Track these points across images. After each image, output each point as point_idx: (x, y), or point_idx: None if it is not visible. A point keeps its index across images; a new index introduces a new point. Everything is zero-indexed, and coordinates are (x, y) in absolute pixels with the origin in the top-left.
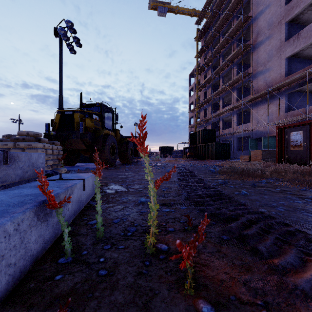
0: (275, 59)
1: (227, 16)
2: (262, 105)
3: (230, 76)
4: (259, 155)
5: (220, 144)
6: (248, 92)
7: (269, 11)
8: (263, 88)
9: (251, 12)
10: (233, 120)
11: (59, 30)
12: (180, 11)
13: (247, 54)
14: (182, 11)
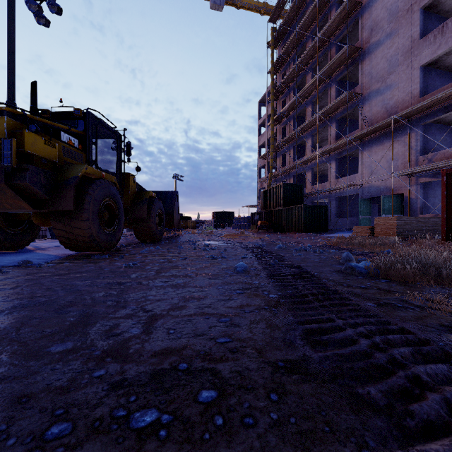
0: (401, 69)
1: (320, 5)
2: (378, 144)
3: (324, 103)
4: (391, 225)
5: (313, 206)
6: (353, 126)
7: None
8: (380, 117)
9: None
10: (330, 169)
11: None
12: (245, 5)
13: (354, 64)
14: (248, 6)
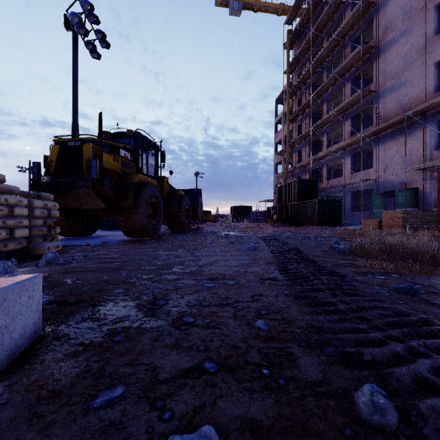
0: (416, 66)
1: (335, 6)
2: (393, 139)
3: (339, 99)
4: (398, 218)
5: (326, 201)
6: (369, 122)
7: None
8: (394, 113)
9: None
10: (344, 164)
11: (70, 17)
12: (262, 7)
13: (369, 62)
14: (265, 8)
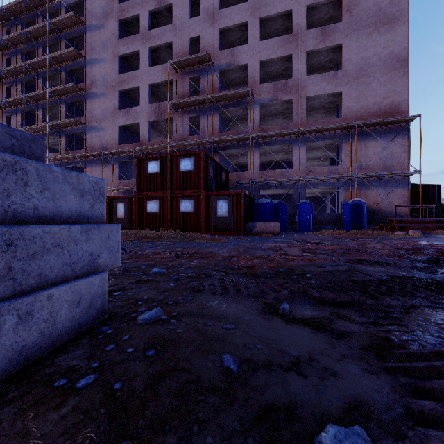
0: (110, 121)
1: (51, 28)
2: (97, 165)
3: (56, 112)
4: None
5: None
6: (82, 143)
7: (105, 67)
8: (98, 147)
9: (85, 51)
10: None
11: None
12: None
13: (80, 99)
14: None
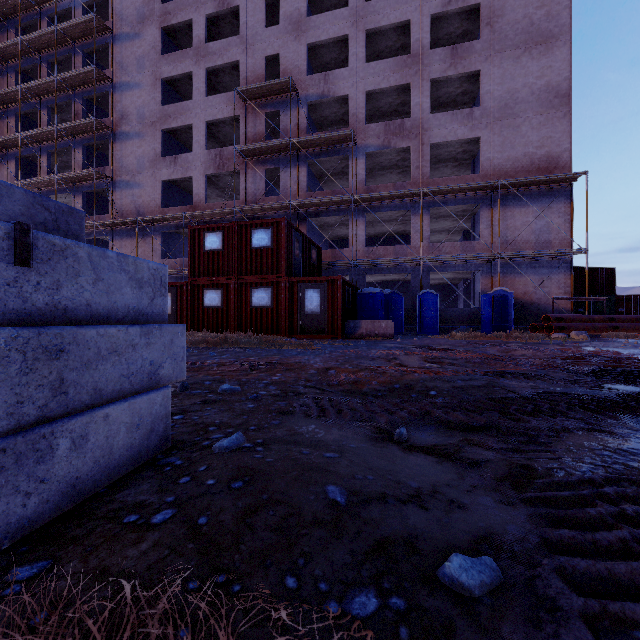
0: (148, 174)
1: (61, 36)
2: (129, 237)
3: (68, 159)
4: None
5: None
6: (106, 205)
7: (140, 96)
8: (130, 211)
9: (112, 72)
10: None
11: None
12: None
13: (105, 141)
14: None
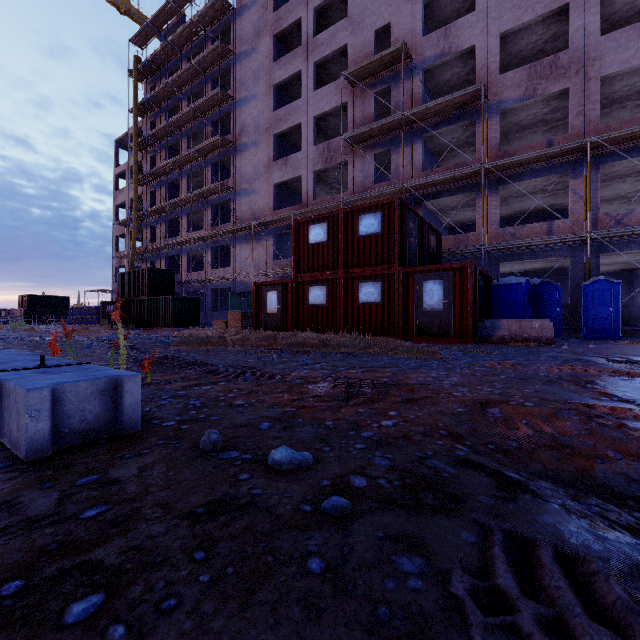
0: (262, 180)
1: (196, 70)
2: (247, 242)
3: (202, 178)
4: (238, 319)
5: (183, 299)
6: (230, 215)
7: (256, 106)
8: (248, 217)
9: (233, 90)
10: (206, 258)
11: None
12: None
13: (228, 155)
14: None
